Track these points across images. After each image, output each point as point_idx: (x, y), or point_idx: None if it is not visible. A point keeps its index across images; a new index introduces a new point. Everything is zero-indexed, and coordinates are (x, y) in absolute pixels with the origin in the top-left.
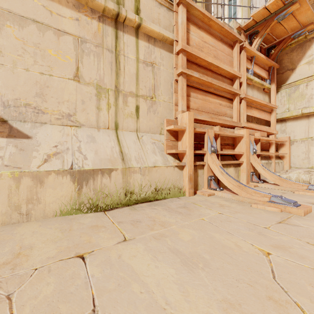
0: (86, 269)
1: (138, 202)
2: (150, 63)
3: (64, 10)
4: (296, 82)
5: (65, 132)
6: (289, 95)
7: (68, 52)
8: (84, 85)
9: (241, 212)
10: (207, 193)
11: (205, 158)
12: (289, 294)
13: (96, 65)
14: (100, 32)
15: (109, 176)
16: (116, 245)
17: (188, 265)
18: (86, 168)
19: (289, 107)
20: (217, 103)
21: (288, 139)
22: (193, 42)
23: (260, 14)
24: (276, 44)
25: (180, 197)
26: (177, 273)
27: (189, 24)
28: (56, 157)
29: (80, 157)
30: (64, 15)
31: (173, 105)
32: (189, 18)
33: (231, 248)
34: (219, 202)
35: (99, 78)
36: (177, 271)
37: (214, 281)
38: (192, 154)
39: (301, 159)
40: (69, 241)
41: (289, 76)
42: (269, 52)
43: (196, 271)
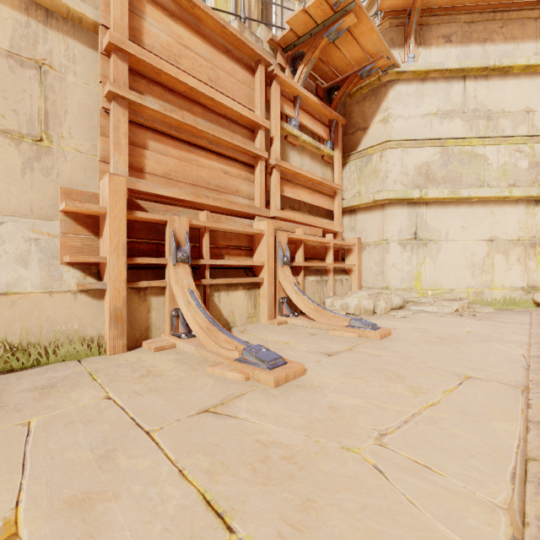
0: None
1: None
2: (32, 62)
3: None
4: (368, 149)
5: None
6: (360, 171)
7: None
8: None
9: (160, 390)
10: (156, 345)
11: (167, 274)
12: None
13: None
14: None
15: None
16: None
17: None
18: None
19: (360, 189)
20: (217, 169)
21: (357, 241)
22: (152, 40)
23: (301, 22)
24: (340, 84)
25: (85, 360)
26: None
27: (143, 2)
28: None
29: None
30: None
31: (98, 162)
32: None
33: None
34: (154, 366)
35: None
36: None
37: None
38: (121, 265)
39: (375, 274)
40: None
41: (360, 140)
42: (330, 95)
43: None
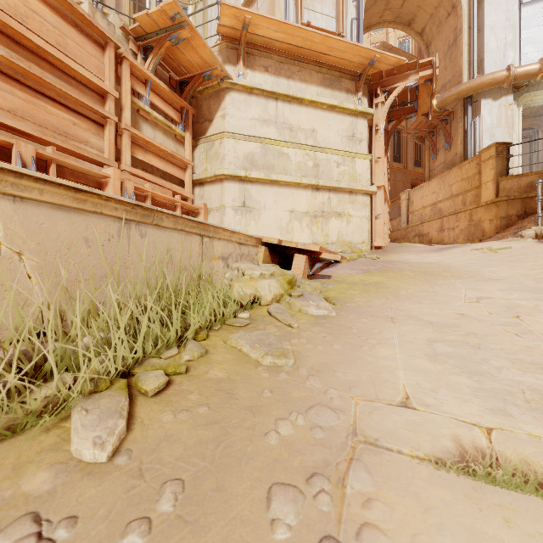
0: None
1: None
2: None
3: None
4: (212, 136)
5: None
6: (207, 152)
7: None
8: None
9: None
10: None
11: None
12: None
13: None
14: None
15: None
16: None
17: None
18: None
19: (207, 167)
20: (66, 119)
21: (203, 206)
22: None
23: (147, 22)
24: (189, 80)
25: None
26: None
27: None
28: None
29: None
30: None
31: None
32: None
33: None
34: None
35: None
36: None
37: None
38: None
39: None
40: None
41: (208, 129)
42: (182, 87)
43: None
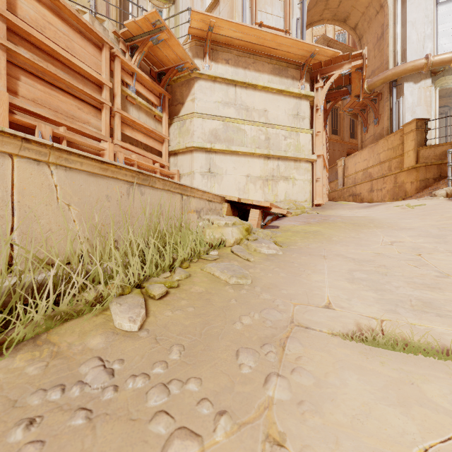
0: None
1: None
2: None
3: None
4: (184, 116)
5: None
6: (179, 129)
7: None
8: None
9: None
10: None
11: None
12: None
13: None
14: None
15: None
16: None
17: None
18: None
19: (179, 140)
20: (73, 105)
21: (177, 172)
22: (24, 13)
23: (134, 27)
24: (166, 72)
25: None
26: None
27: None
28: None
29: None
30: None
31: None
32: None
33: None
34: None
35: None
36: None
37: None
38: None
39: None
40: None
41: (180, 110)
42: (160, 77)
43: None
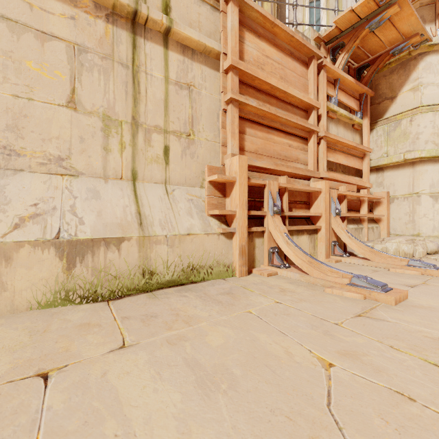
0: (44, 397)
1: (163, 287)
2: (186, 85)
3: (51, 3)
4: (397, 115)
5: (52, 184)
6: (387, 134)
7: (58, 65)
8: (83, 115)
9: (307, 300)
10: (266, 272)
11: (265, 222)
12: (345, 432)
13: (103, 87)
14: (108, 38)
15: (118, 249)
16: (106, 354)
17: (205, 387)
18: (81, 236)
19: (387, 150)
20: (285, 143)
21: (386, 194)
22: (249, 57)
23: (346, 19)
24: (370, 62)
25: (227, 279)
26: (184, 400)
27: (244, 31)
28: (34, 220)
29: (73, 221)
30: (51, 11)
31: (220, 146)
32: (244, 22)
33: (277, 357)
34: (281, 286)
35: (108, 105)
36: (185, 396)
37: (236, 413)
38: (244, 216)
39: (404, 222)
40: (36, 350)
41: (387, 108)
42: (360, 73)
43: (213, 396)
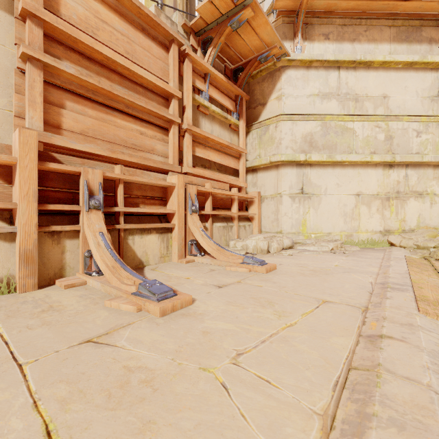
0: None
1: None
2: None
3: None
4: (266, 121)
5: None
6: (260, 138)
7: None
8: None
9: (53, 324)
10: (67, 283)
11: (81, 219)
12: None
13: None
14: None
15: None
16: None
17: None
18: None
19: (260, 153)
20: (134, 130)
21: (258, 194)
22: (70, 12)
23: (208, 11)
24: (244, 66)
25: None
26: None
27: None
28: None
29: None
30: None
31: (13, 117)
32: None
33: None
34: (58, 302)
35: None
36: None
37: None
38: (32, 210)
39: (271, 221)
40: None
41: (260, 113)
42: (236, 75)
43: None
